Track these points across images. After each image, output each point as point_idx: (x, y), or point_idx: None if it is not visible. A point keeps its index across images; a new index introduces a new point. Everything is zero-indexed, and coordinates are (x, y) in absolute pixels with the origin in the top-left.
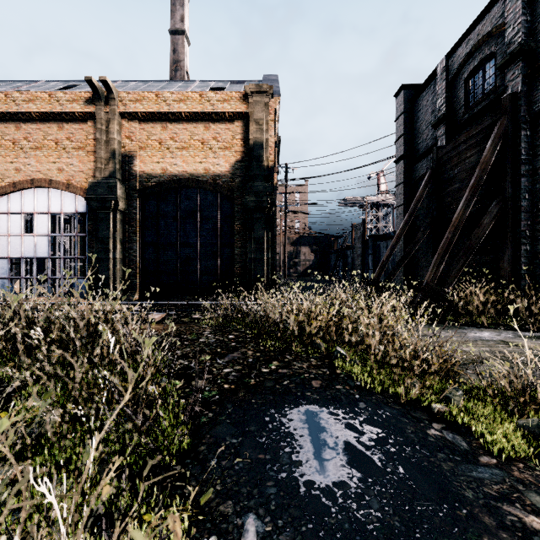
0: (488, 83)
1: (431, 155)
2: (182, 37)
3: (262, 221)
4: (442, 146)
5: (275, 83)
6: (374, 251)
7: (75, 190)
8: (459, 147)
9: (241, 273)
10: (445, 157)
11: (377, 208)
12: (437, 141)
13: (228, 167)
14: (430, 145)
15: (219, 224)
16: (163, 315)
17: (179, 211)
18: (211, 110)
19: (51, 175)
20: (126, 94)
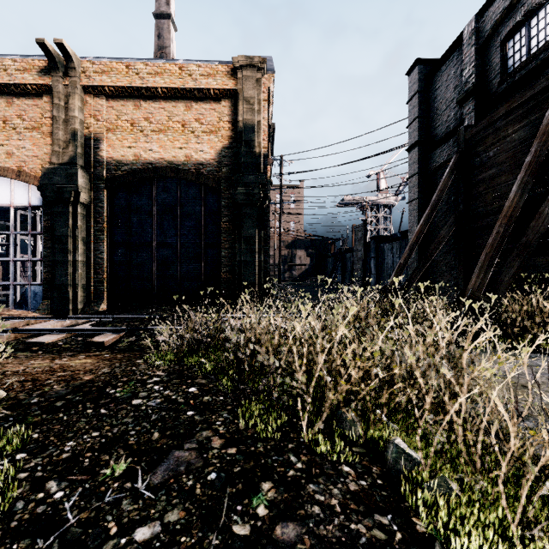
0: (534, 42)
1: (454, 139)
2: (168, 21)
3: (254, 217)
4: (470, 125)
5: (269, 62)
6: (377, 253)
7: (28, 178)
8: (496, 123)
9: (229, 279)
10: (475, 137)
11: (377, 209)
12: (463, 120)
13: (213, 154)
14: (452, 127)
15: (203, 220)
16: (118, 336)
17: (155, 205)
18: (193, 85)
19: None
20: (91, 63)
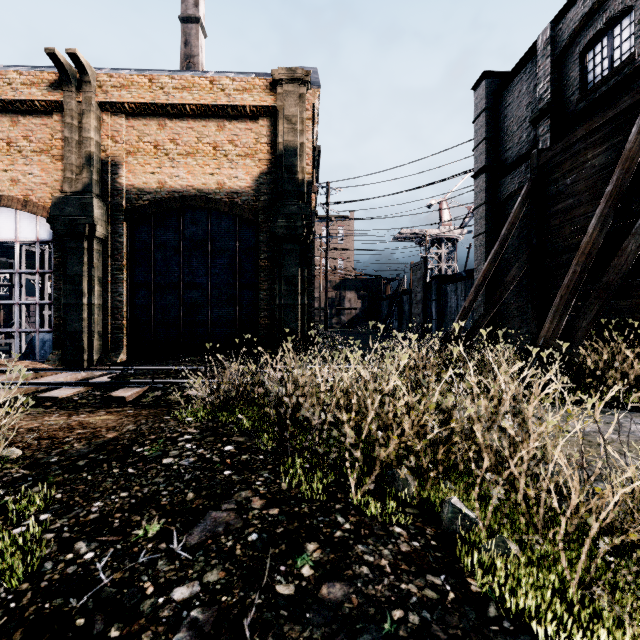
0: (617, 54)
1: (527, 164)
2: (196, 26)
3: (296, 254)
4: (545, 148)
5: (313, 75)
6: (439, 296)
7: (35, 209)
8: (574, 146)
9: (268, 325)
10: (550, 163)
11: (439, 244)
12: (537, 142)
13: (249, 181)
14: (525, 150)
15: (238, 258)
16: (141, 391)
17: (182, 240)
18: (226, 102)
19: (0, 189)
20: (108, 77)
